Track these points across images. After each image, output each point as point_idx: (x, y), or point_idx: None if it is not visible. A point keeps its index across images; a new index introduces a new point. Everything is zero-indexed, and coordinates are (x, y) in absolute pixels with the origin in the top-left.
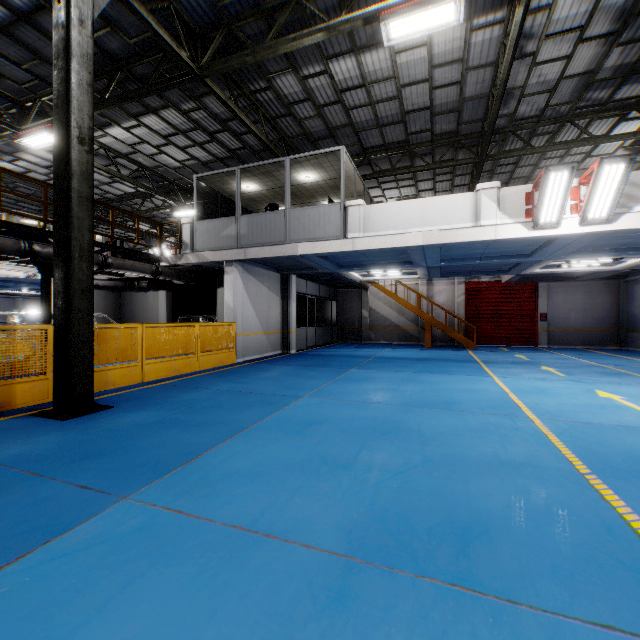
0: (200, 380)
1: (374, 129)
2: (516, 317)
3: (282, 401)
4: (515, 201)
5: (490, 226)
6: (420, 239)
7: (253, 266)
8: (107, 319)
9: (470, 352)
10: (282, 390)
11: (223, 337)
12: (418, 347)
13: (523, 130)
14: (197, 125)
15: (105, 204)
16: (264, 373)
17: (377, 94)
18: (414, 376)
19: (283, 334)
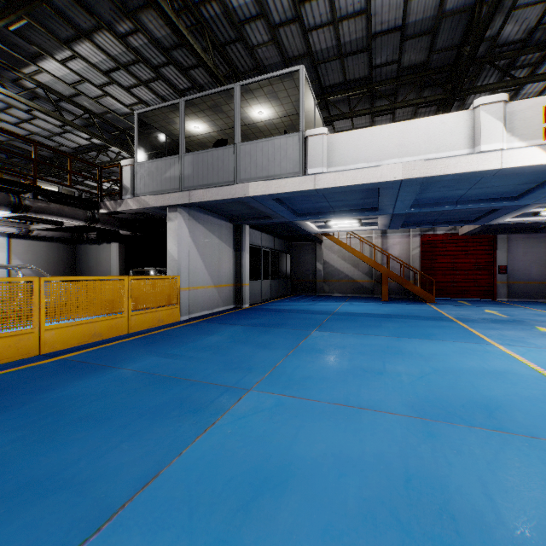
0: (119, 350)
1: (335, 61)
2: (473, 270)
3: (214, 401)
4: (528, 118)
5: (493, 152)
6: (399, 172)
7: (201, 213)
8: (60, 272)
9: (433, 306)
10: (221, 372)
11: (163, 292)
12: (374, 300)
13: (500, 61)
14: (138, 56)
15: (25, 138)
16: (206, 337)
17: (342, 7)
18: (394, 343)
19: (236, 287)
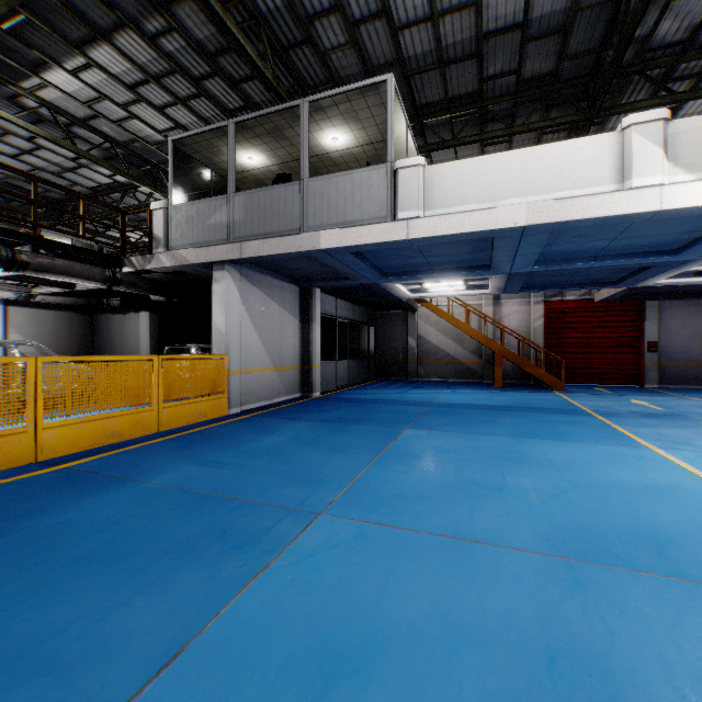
0: (144, 456)
1: (433, 71)
2: (614, 347)
3: (270, 531)
4: (697, 142)
5: (649, 188)
6: (521, 216)
7: (257, 273)
8: (73, 350)
9: (562, 395)
10: (280, 488)
11: (206, 377)
12: (484, 387)
13: (653, 71)
14: (173, 64)
15: (22, 172)
16: (262, 438)
17: None
18: (515, 446)
19: (303, 370)
